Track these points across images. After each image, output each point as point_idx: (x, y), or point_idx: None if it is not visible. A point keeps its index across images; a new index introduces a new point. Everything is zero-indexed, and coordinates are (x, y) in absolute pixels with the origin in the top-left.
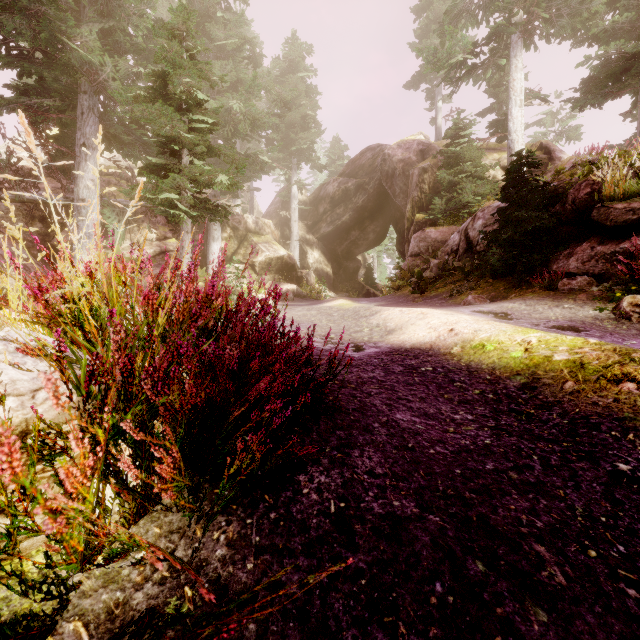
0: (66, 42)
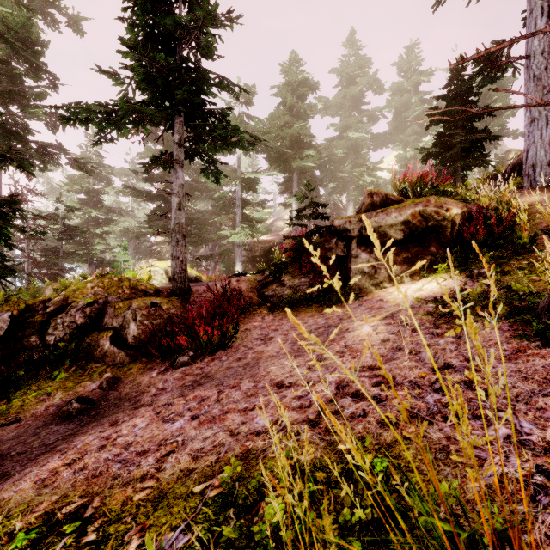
0: (339, 176)
